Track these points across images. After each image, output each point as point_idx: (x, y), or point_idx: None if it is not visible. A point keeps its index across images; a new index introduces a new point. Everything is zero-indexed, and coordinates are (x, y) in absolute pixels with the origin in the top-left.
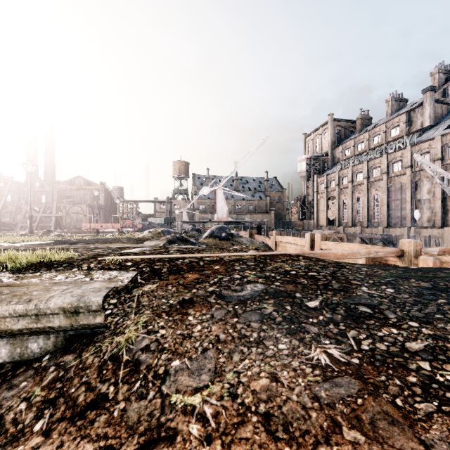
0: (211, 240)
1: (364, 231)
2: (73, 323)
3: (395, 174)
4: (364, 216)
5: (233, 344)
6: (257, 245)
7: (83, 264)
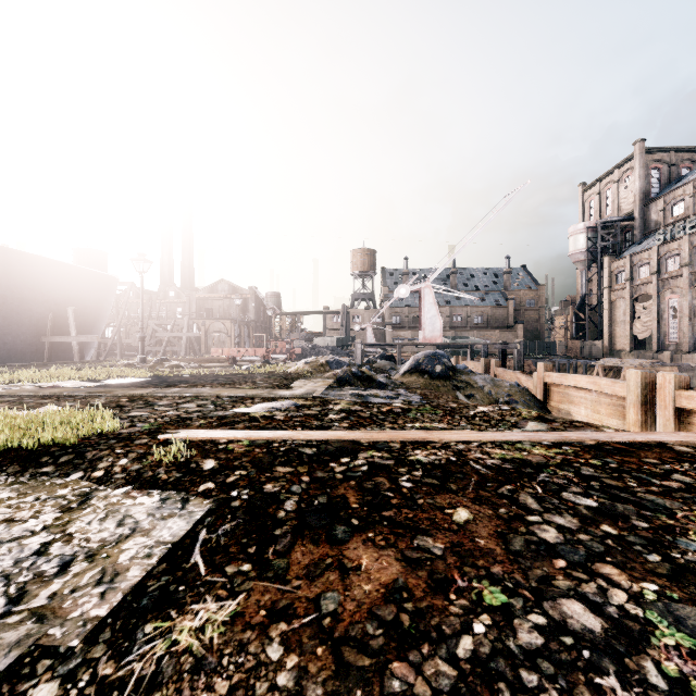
0: (416, 378)
1: None
2: None
3: None
4: None
5: None
6: (507, 390)
7: (103, 459)
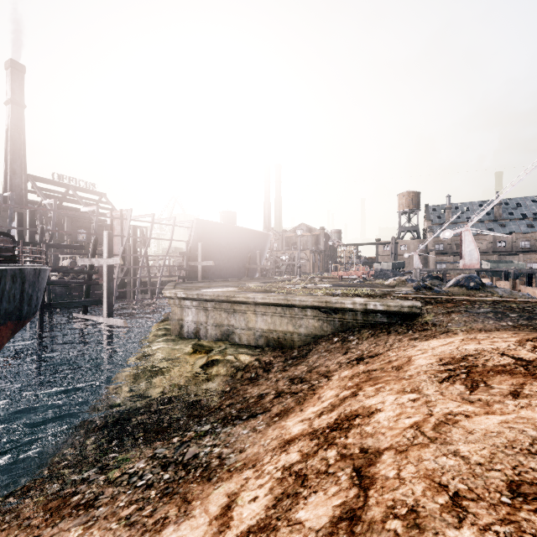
0: (457, 289)
1: None
2: (410, 311)
3: None
4: None
5: (471, 321)
6: (518, 297)
7: (386, 297)
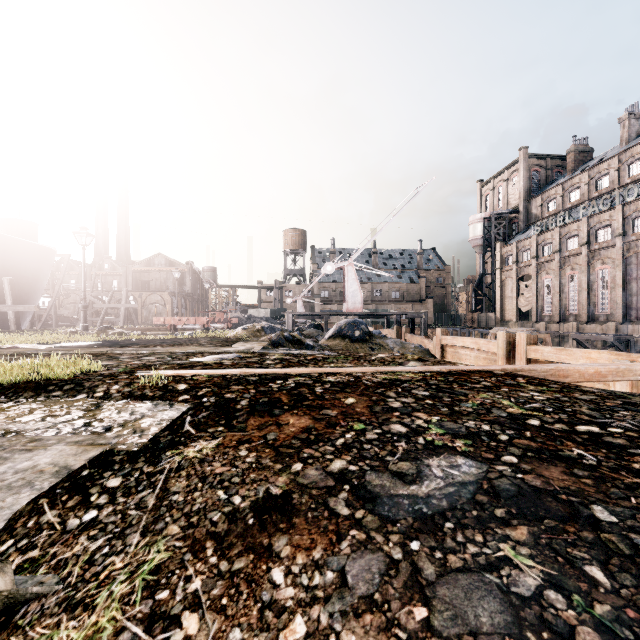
0: (338, 341)
1: (582, 329)
2: None
3: (638, 237)
4: (581, 305)
5: None
6: (412, 351)
7: (99, 386)
